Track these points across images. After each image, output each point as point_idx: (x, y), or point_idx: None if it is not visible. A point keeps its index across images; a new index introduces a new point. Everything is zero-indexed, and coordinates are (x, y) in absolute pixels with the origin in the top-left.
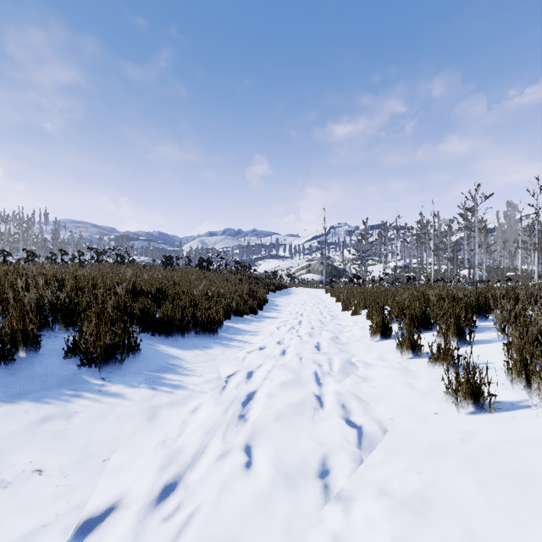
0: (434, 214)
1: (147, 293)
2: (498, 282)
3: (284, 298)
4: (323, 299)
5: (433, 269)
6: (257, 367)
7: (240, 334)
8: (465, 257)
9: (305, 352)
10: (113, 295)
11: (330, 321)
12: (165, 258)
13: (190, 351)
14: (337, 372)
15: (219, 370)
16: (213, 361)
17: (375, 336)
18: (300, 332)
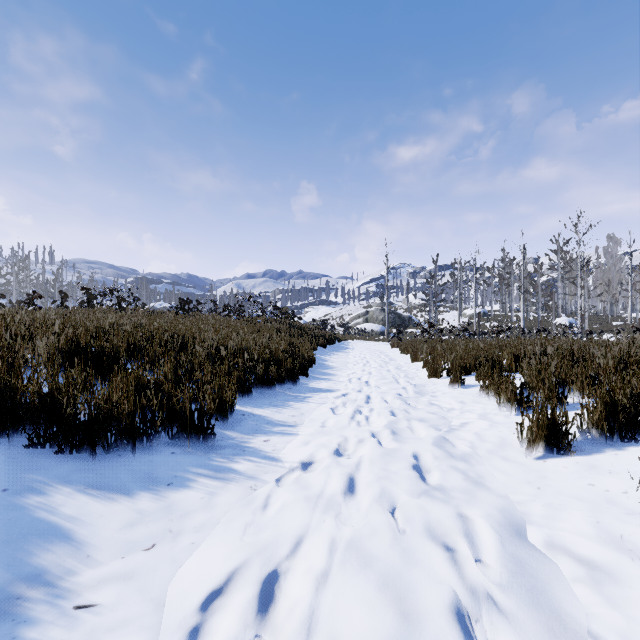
0: (523, 248)
1: (98, 354)
2: (618, 333)
3: (337, 355)
4: (391, 357)
5: (522, 317)
6: (278, 584)
7: (263, 433)
8: (559, 302)
9: (401, 503)
10: (1, 362)
11: (418, 399)
12: (181, 302)
13: (127, 502)
14: (530, 622)
15: (165, 602)
16: (172, 539)
17: (535, 446)
18: (374, 428)
